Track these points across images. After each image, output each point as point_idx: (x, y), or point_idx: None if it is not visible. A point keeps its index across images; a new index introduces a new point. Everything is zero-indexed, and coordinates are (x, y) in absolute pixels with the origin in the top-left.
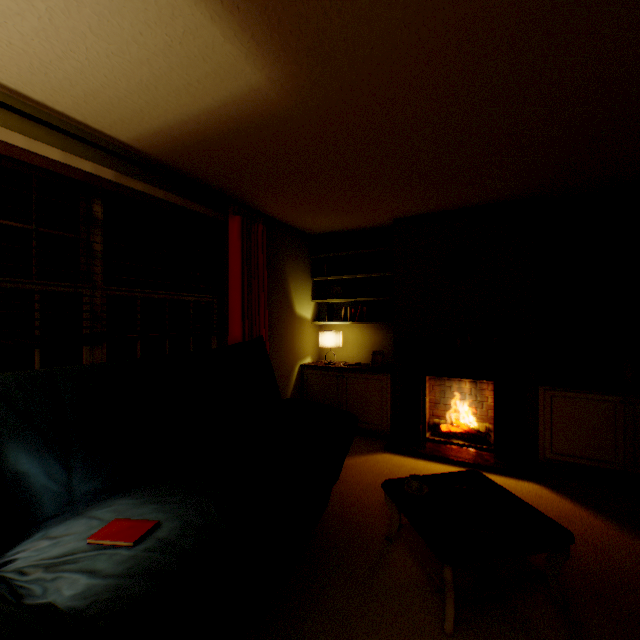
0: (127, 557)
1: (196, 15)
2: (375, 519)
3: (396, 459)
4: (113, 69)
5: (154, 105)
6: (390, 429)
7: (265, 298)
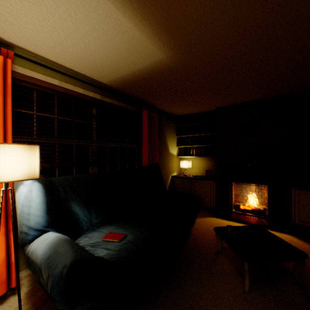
0: (118, 245)
1: (141, 37)
2: (210, 245)
3: (218, 220)
4: (106, 58)
5: (119, 69)
6: (215, 206)
7: (157, 145)
